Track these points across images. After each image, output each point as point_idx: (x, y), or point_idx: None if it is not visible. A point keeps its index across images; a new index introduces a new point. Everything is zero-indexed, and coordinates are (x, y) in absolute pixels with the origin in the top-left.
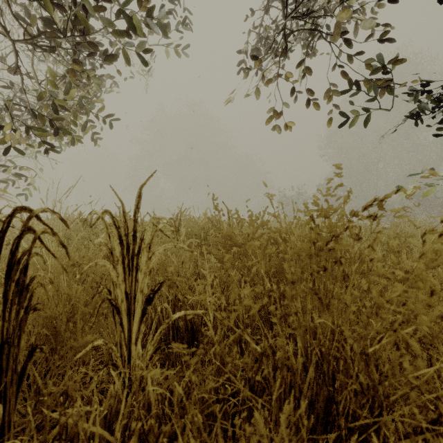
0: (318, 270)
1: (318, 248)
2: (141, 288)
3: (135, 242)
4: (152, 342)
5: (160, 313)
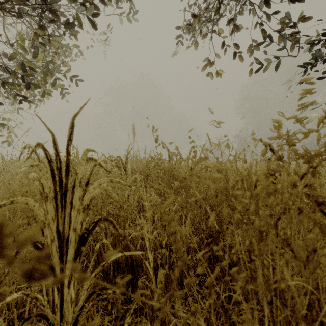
0: (283, 211)
1: (291, 184)
2: (74, 226)
3: (67, 177)
4: (86, 286)
5: (102, 246)
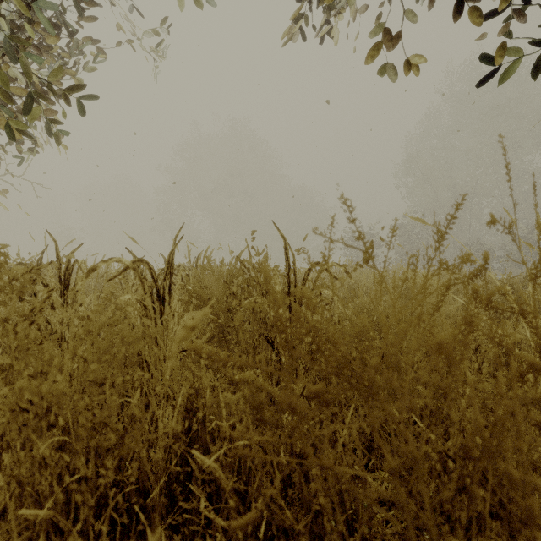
0: None
1: None
2: None
3: None
4: None
5: None
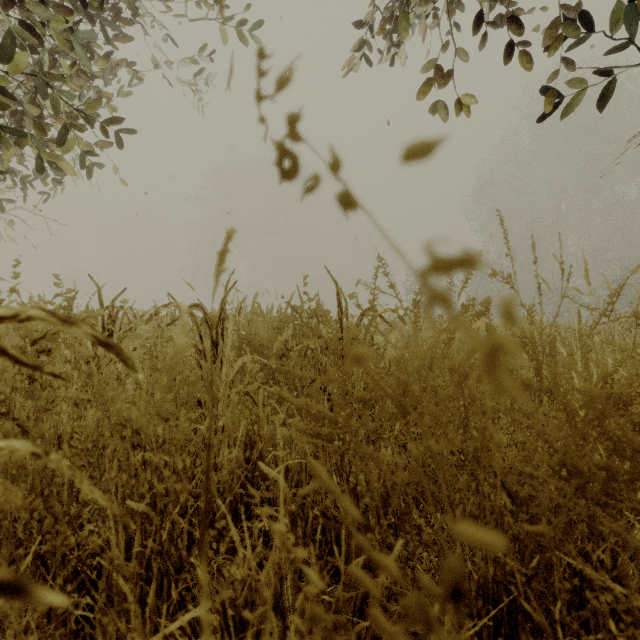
0: None
1: None
2: None
3: None
4: None
5: None
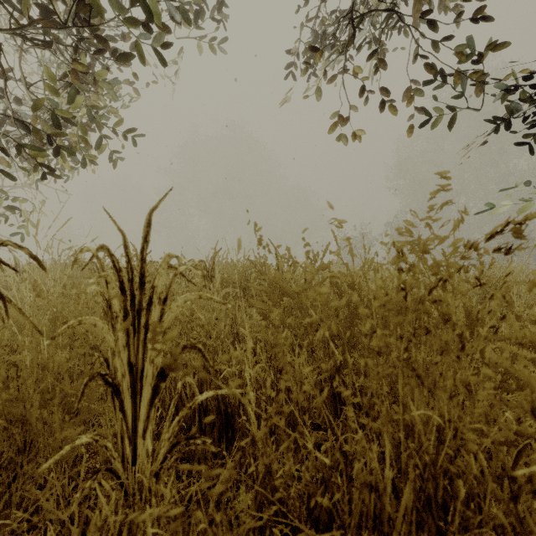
0: (414, 332)
1: (416, 299)
2: (151, 356)
3: (142, 291)
4: (167, 435)
5: (182, 389)
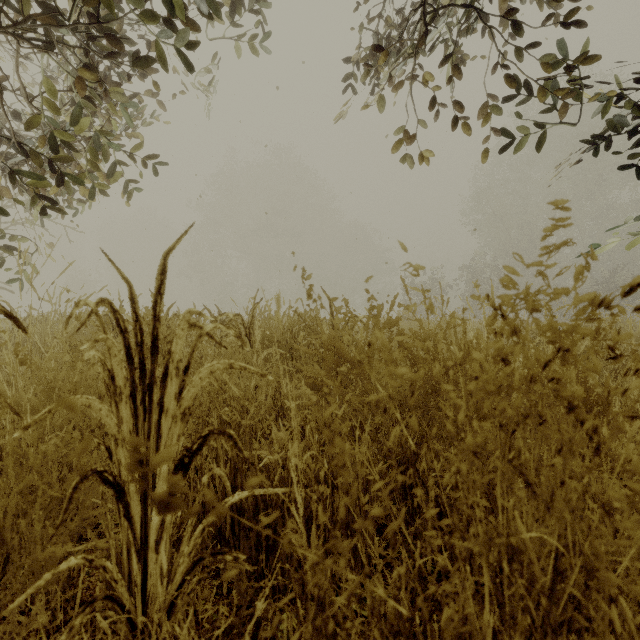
0: (519, 420)
1: (527, 377)
2: (166, 445)
3: (155, 358)
4: (187, 549)
5: (210, 480)
